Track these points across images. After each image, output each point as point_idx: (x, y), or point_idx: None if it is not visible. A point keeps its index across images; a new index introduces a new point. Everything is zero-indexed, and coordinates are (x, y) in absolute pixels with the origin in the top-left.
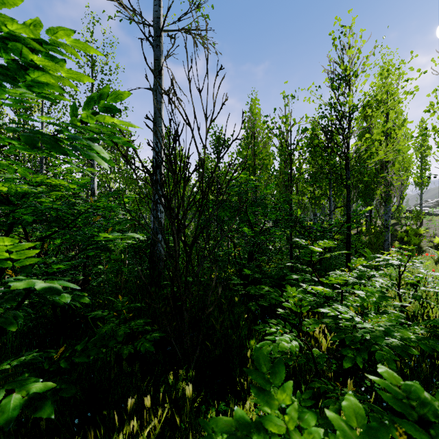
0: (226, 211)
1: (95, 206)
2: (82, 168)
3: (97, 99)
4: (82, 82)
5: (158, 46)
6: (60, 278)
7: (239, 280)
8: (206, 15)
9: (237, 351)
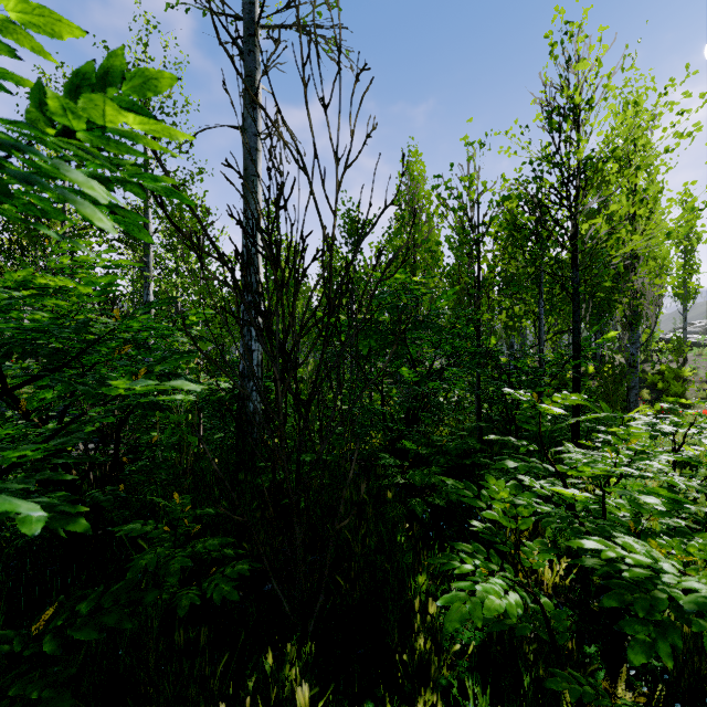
0: (369, 339)
1: (126, 327)
2: (72, 240)
3: (99, 82)
4: (60, 39)
5: (252, 53)
6: (5, 485)
7: (392, 461)
8: (335, 2)
9: (394, 597)
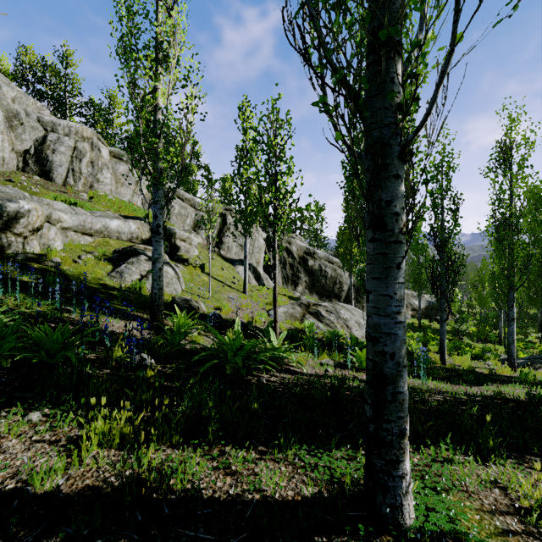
0: None
1: None
2: None
3: None
4: None
5: None
6: None
7: None
8: None
9: None
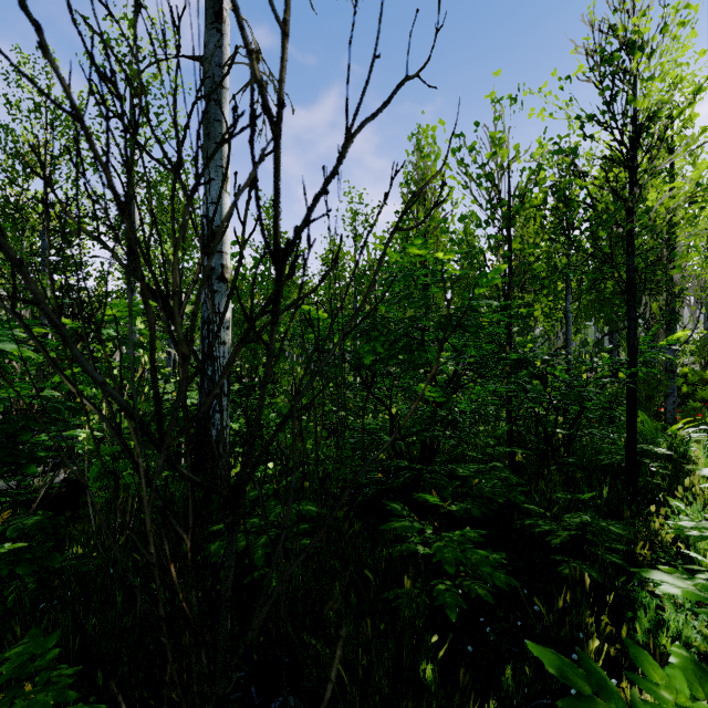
0: (373, 341)
1: None
2: None
3: None
4: None
5: None
6: None
7: (408, 522)
8: None
9: None
